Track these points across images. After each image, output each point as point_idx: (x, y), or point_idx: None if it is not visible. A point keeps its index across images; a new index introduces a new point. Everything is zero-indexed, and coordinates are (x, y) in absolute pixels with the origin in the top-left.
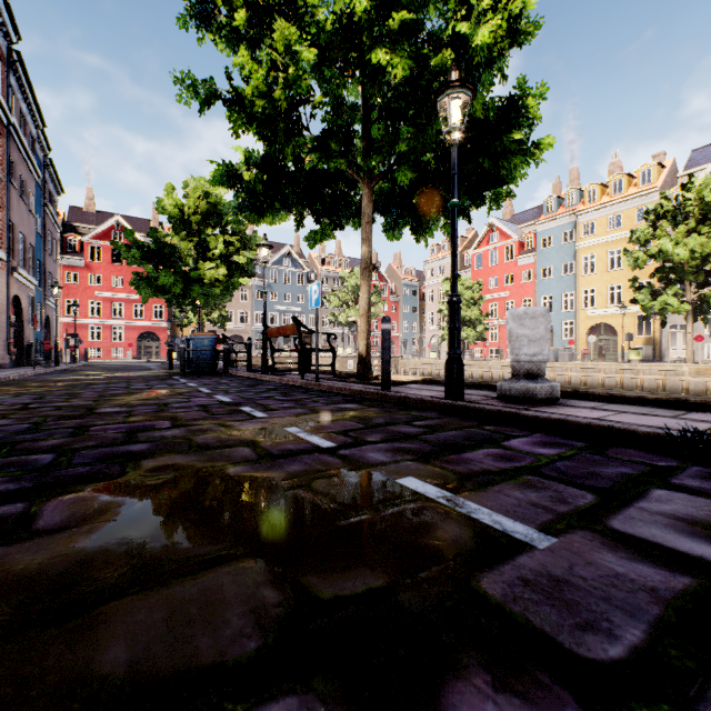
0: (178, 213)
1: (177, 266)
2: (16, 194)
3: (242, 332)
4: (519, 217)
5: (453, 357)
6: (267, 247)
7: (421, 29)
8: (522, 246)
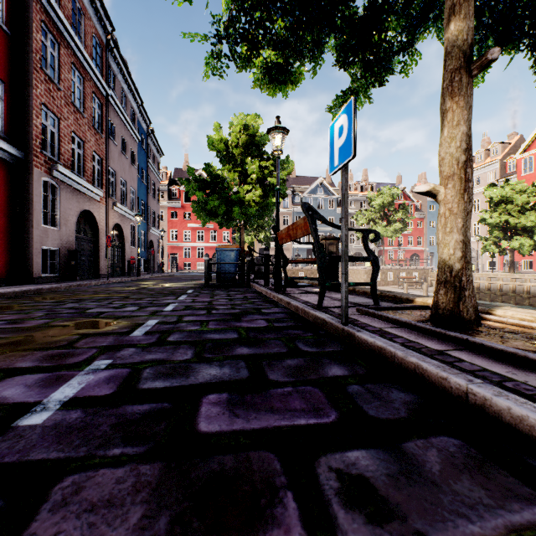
0: (223, 147)
1: (223, 192)
2: (117, 150)
3: (284, 250)
4: None
5: None
6: (279, 130)
7: None
8: None
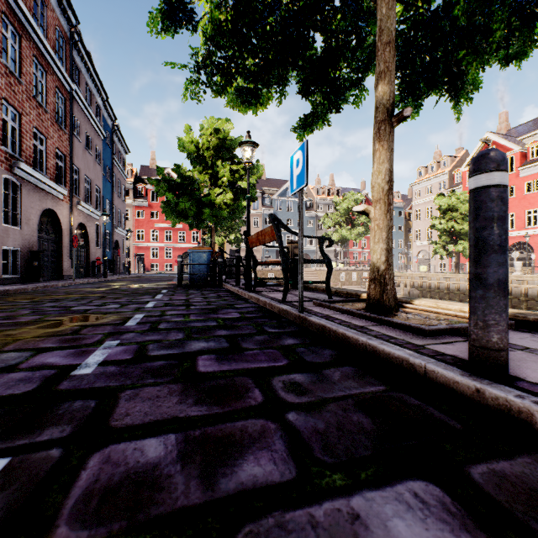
0: (194, 150)
1: (193, 194)
2: (81, 147)
3: (254, 251)
4: (517, 130)
5: None
6: (250, 144)
7: None
8: (525, 156)
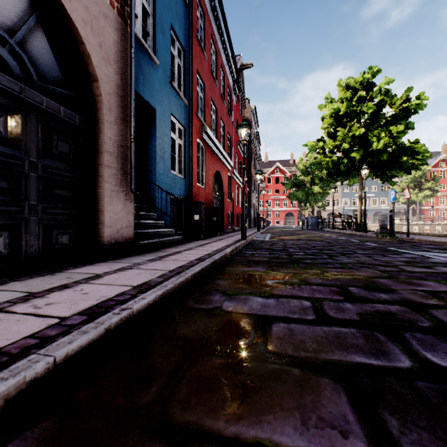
0: (304, 168)
1: (303, 188)
2: None
3: (335, 211)
4: None
5: (363, 224)
6: (333, 188)
7: (367, 141)
8: None
